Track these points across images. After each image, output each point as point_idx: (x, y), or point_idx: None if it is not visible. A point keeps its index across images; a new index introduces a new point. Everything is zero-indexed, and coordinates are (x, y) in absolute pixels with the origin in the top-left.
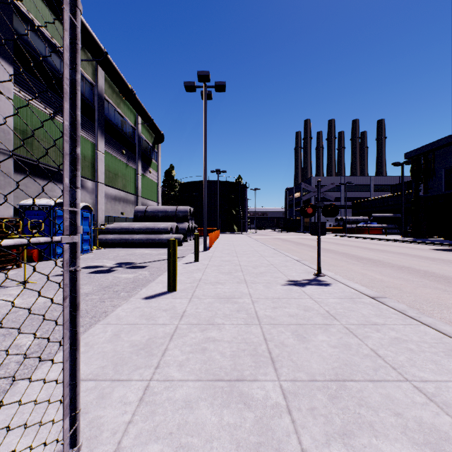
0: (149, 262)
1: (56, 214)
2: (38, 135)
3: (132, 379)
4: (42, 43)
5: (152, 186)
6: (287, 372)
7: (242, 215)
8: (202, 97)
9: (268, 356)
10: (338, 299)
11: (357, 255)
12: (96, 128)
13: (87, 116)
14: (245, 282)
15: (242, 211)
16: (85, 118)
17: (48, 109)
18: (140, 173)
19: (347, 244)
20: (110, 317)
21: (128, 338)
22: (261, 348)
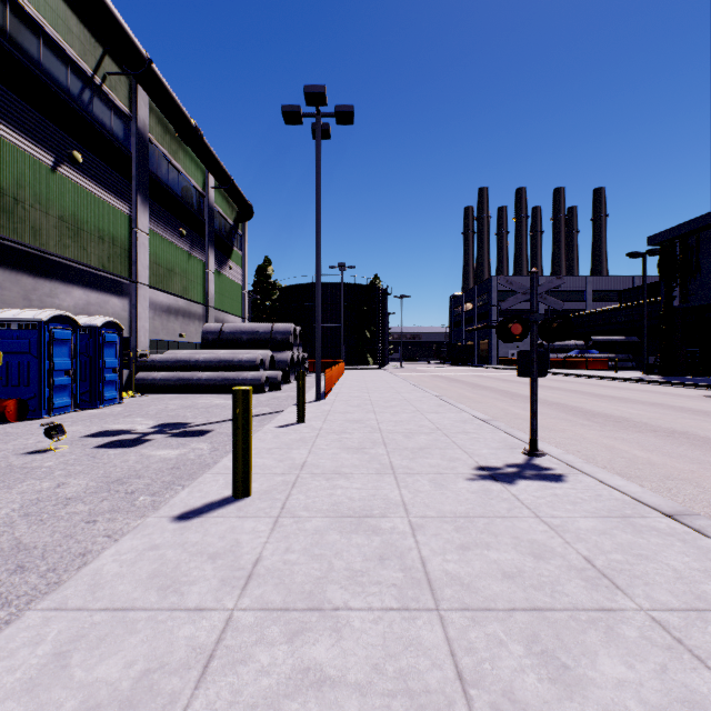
0: (216, 422)
1: (51, 336)
2: (24, 197)
3: None
4: (32, 37)
5: (233, 290)
6: None
7: (381, 338)
8: (313, 134)
9: None
10: (598, 521)
11: (581, 407)
12: (134, 191)
13: (117, 170)
14: (392, 471)
15: (381, 332)
16: (113, 172)
17: (44, 154)
18: (213, 269)
19: (556, 386)
20: (76, 582)
21: (87, 672)
22: None
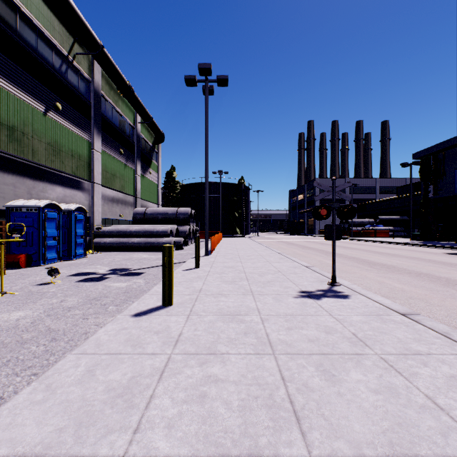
0: (146, 268)
1: (45, 216)
2: (28, 131)
3: (97, 455)
4: (32, 33)
5: (152, 187)
6: (320, 440)
7: (245, 217)
8: (203, 92)
9: (289, 408)
10: (363, 317)
11: (368, 260)
12: (92, 126)
13: (82, 113)
14: (251, 293)
15: (245, 213)
16: (80, 115)
17: (39, 105)
18: (140, 174)
19: (354, 247)
20: (88, 343)
21: (105, 377)
22: (279, 394)
